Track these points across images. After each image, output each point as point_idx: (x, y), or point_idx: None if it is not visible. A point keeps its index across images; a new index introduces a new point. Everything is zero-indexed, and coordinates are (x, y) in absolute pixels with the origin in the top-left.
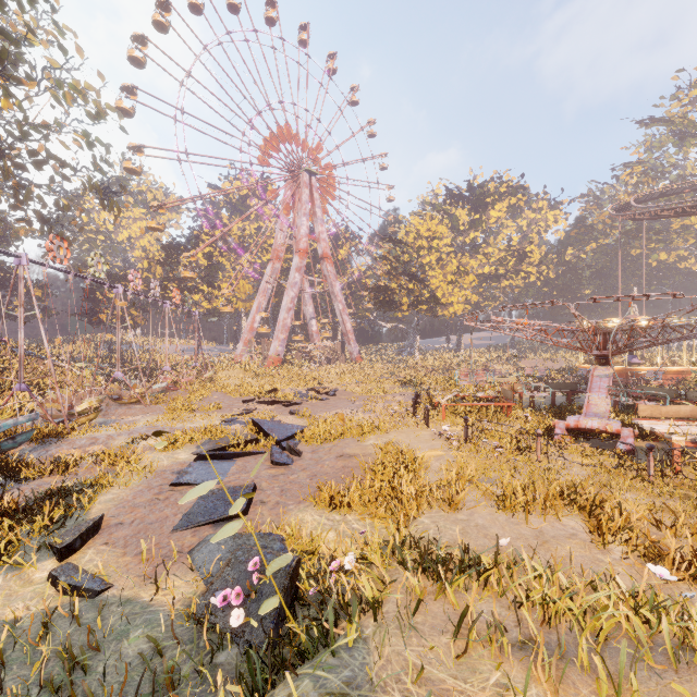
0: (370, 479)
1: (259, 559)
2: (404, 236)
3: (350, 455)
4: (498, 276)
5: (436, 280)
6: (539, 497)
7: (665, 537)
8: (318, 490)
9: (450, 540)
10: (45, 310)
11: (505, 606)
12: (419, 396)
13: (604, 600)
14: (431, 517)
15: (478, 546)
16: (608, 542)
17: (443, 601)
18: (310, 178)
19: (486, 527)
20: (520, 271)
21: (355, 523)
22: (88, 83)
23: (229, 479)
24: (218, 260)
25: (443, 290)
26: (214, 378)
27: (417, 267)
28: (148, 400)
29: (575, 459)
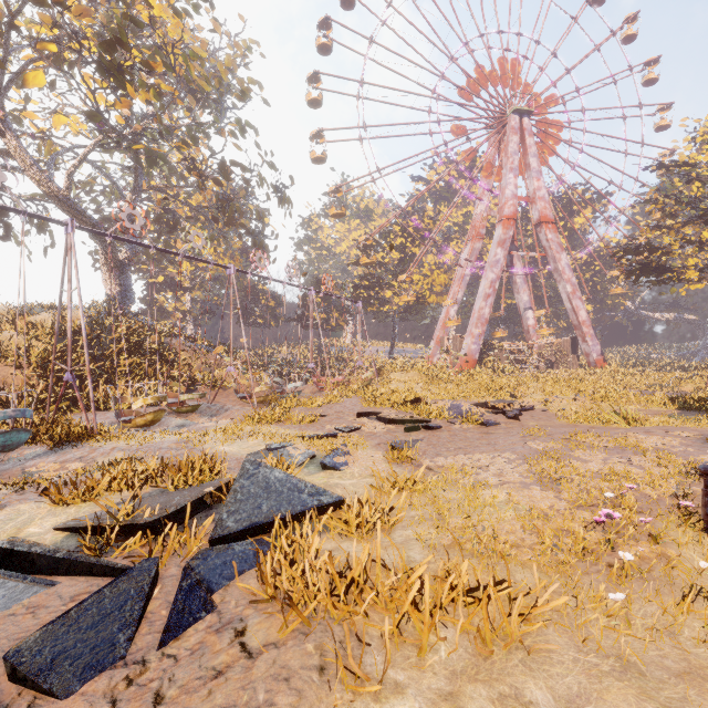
0: None
1: None
2: (691, 154)
3: None
4: None
5: None
6: None
7: None
8: None
9: None
10: (276, 318)
11: None
12: None
13: None
14: None
15: None
16: None
17: None
18: (521, 120)
19: None
20: None
21: None
22: (227, 59)
23: None
24: (410, 251)
25: None
26: (378, 380)
27: None
28: (255, 401)
29: None
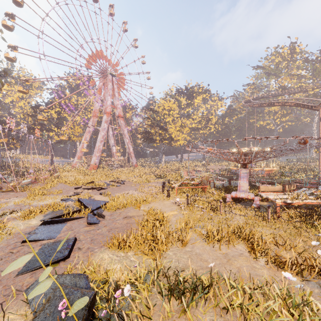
0: (141, 229)
1: (69, 295)
2: (157, 108)
3: (130, 216)
4: (198, 128)
5: (171, 129)
6: (224, 234)
7: (281, 251)
8: (112, 239)
9: (183, 265)
10: None
11: (219, 313)
12: (165, 184)
13: (272, 305)
14: (173, 251)
15: (198, 266)
16: (257, 257)
17: (184, 318)
18: (112, 77)
19: (200, 254)
20: (207, 127)
21: (132, 257)
22: None
23: (60, 235)
24: (63, 115)
25: (175, 134)
26: (60, 176)
27: (163, 123)
28: (18, 189)
29: (236, 212)
